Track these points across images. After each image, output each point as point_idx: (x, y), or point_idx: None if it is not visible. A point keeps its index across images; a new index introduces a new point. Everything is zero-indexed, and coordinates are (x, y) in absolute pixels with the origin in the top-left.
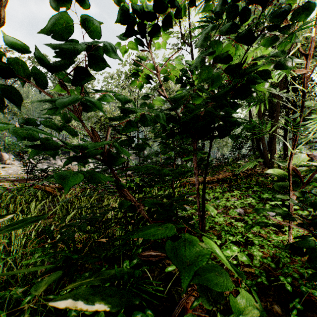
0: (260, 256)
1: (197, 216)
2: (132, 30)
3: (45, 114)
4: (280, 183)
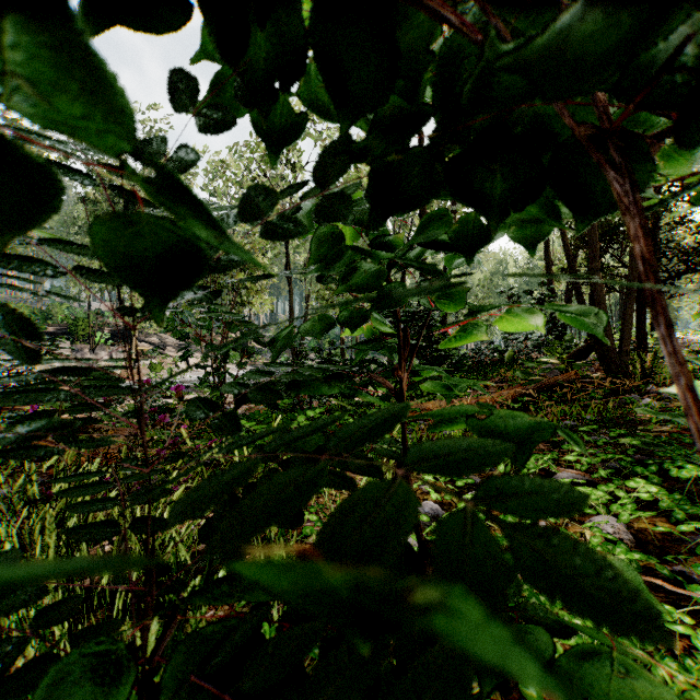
0: None
1: None
2: None
3: None
4: None
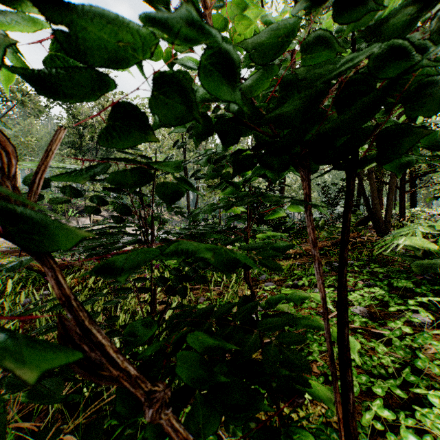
0: None
1: None
2: None
3: None
4: (424, 262)
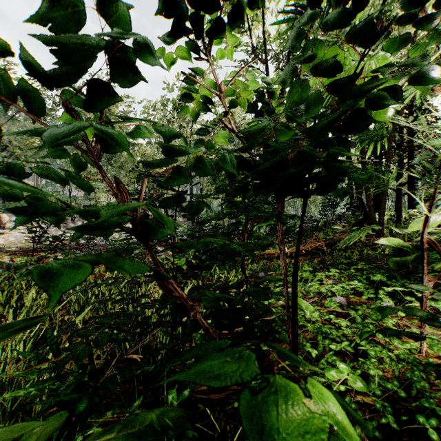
0: (379, 377)
1: (279, 309)
2: (183, 27)
3: (46, 156)
4: (398, 259)
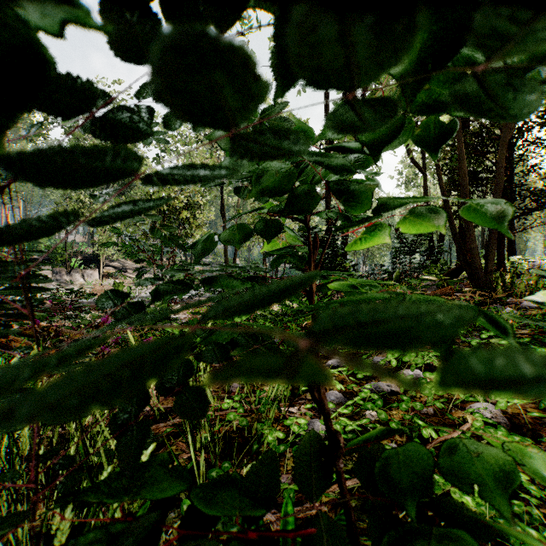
0: None
1: None
2: None
3: None
4: None
